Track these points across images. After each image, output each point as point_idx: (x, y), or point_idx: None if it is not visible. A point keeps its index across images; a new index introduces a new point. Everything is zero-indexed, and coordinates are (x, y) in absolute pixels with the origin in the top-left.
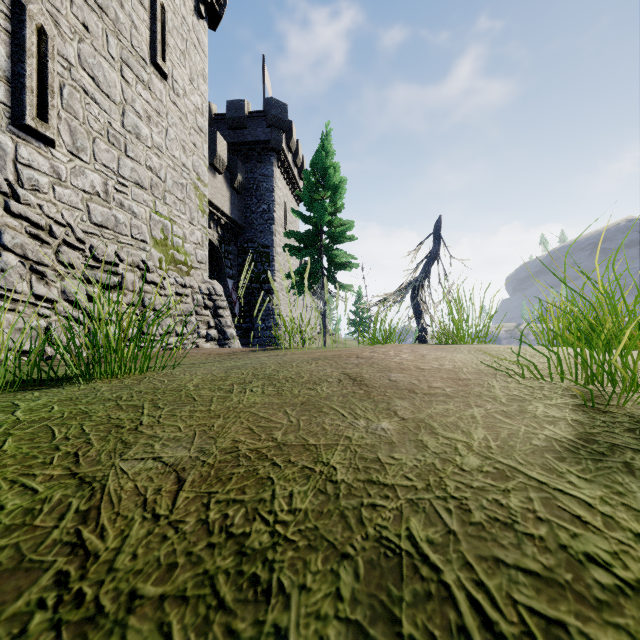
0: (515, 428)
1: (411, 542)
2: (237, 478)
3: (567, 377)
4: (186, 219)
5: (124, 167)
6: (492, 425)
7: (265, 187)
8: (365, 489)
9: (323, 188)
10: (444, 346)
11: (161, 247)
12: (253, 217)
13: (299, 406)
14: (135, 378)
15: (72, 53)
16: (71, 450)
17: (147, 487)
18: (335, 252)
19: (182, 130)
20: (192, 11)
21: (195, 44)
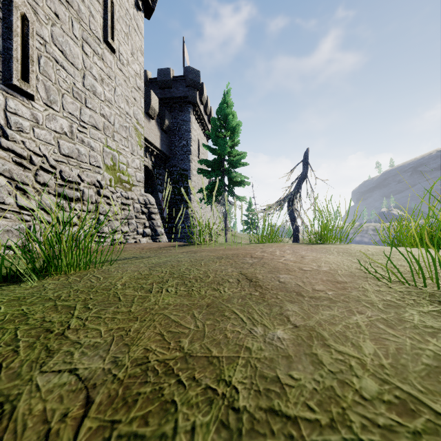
0: (401, 341)
1: None
2: (142, 400)
3: (428, 281)
4: (129, 151)
5: (84, 114)
6: (378, 336)
7: (184, 129)
8: (268, 422)
9: (225, 129)
10: (317, 247)
11: (111, 171)
12: (176, 150)
13: (205, 308)
14: (79, 275)
15: (47, 34)
16: None
17: (55, 410)
18: (233, 174)
19: (126, 89)
20: (133, 5)
21: (135, 28)
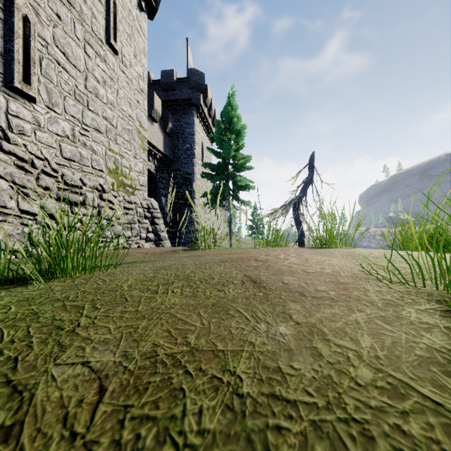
0: (396, 335)
1: None
2: (153, 388)
3: (428, 282)
4: (131, 154)
5: (86, 117)
6: (376, 332)
7: (188, 132)
8: (269, 405)
9: (229, 132)
10: (321, 250)
11: (113, 175)
12: (180, 153)
13: (210, 308)
14: (85, 277)
15: (48, 35)
16: (13, 354)
17: (71, 397)
18: (238, 178)
19: (129, 91)
20: (136, 6)
21: (138, 29)
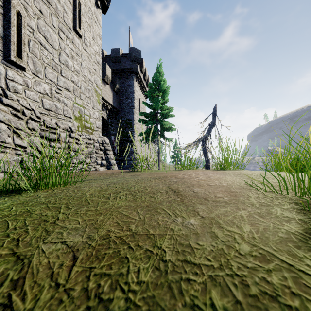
0: (267, 224)
1: (213, 309)
2: (108, 257)
3: (290, 191)
4: (91, 106)
5: (60, 81)
6: (253, 222)
7: (130, 91)
8: (183, 267)
9: (158, 91)
10: (220, 171)
11: (78, 120)
12: (124, 105)
13: (145, 208)
14: (60, 189)
15: (34, 24)
16: (16, 237)
17: (55, 262)
18: (164, 122)
19: (89, 63)
20: (94, 4)
21: (95, 20)
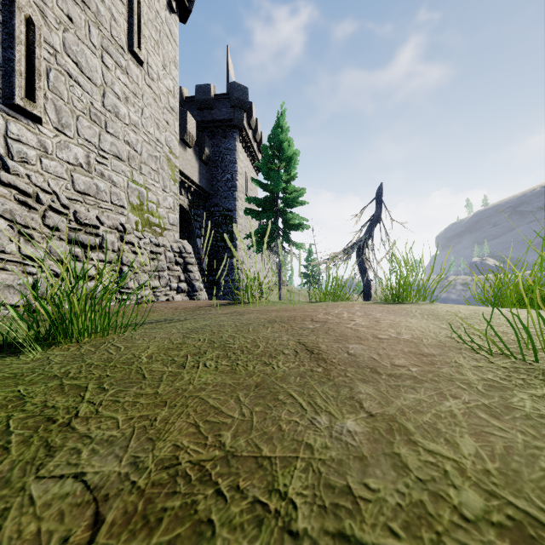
0: (510, 436)
1: None
2: (169, 519)
3: (540, 354)
4: (160, 187)
5: (104, 142)
6: (480, 430)
7: (229, 159)
8: None
9: (279, 160)
10: (394, 307)
11: (137, 211)
12: (218, 185)
13: (253, 389)
14: (94, 343)
15: (57, 41)
16: None
17: (53, 532)
18: (289, 215)
19: (156, 109)
20: (165, 6)
21: (167, 35)
